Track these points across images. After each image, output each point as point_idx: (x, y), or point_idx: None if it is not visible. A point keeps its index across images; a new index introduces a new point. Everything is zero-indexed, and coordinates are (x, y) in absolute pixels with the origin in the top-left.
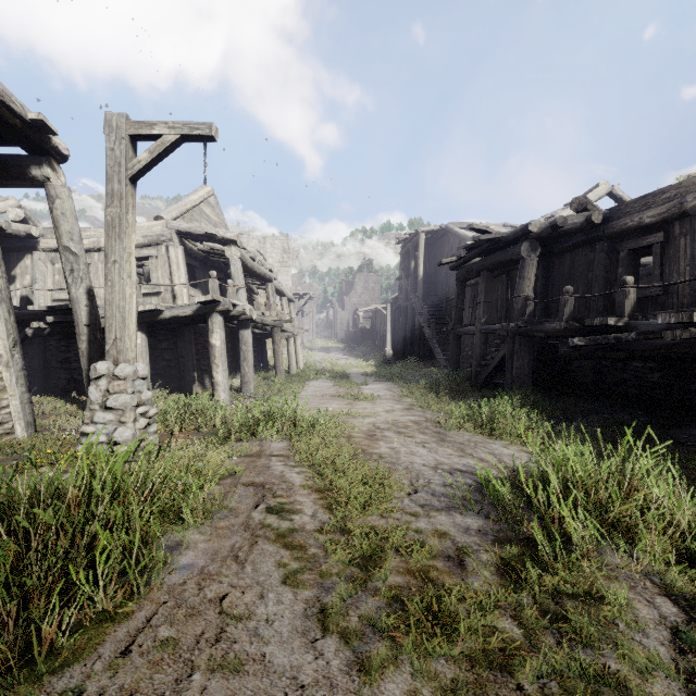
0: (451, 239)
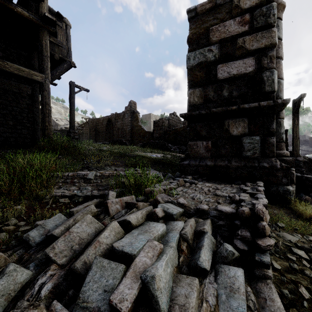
0: (53, 121)
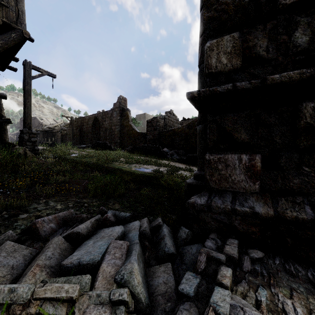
0: (37, 121)
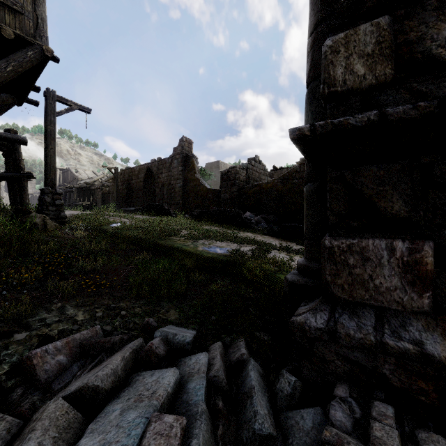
0: (71, 173)
